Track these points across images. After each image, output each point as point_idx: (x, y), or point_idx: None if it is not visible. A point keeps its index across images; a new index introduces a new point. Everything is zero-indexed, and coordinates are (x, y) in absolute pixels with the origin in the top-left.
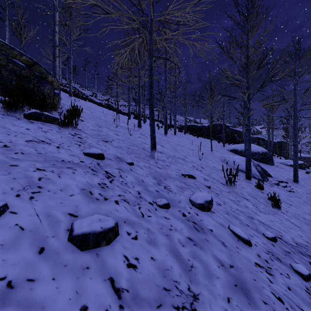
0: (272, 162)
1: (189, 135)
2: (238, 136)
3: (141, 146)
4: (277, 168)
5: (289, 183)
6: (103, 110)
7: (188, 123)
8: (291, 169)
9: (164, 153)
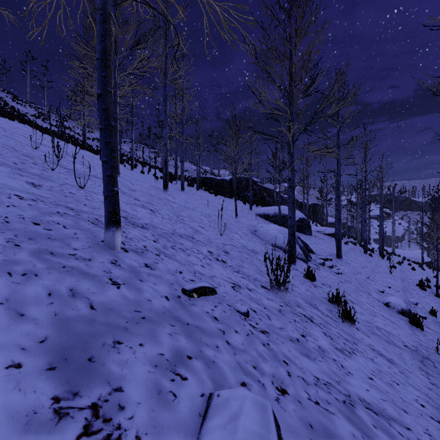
0: (310, 230)
1: (203, 192)
2: (268, 196)
3: (91, 215)
4: (315, 239)
5: (334, 261)
6: (44, 138)
7: (202, 175)
8: (329, 240)
9: (152, 228)
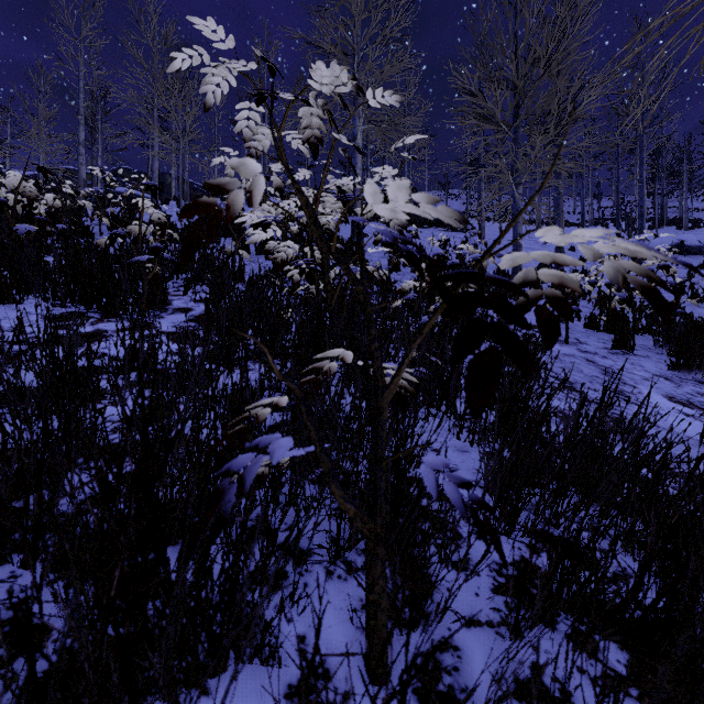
0: None
1: (702, 230)
2: None
3: None
4: None
5: None
6: None
7: None
8: None
9: None
